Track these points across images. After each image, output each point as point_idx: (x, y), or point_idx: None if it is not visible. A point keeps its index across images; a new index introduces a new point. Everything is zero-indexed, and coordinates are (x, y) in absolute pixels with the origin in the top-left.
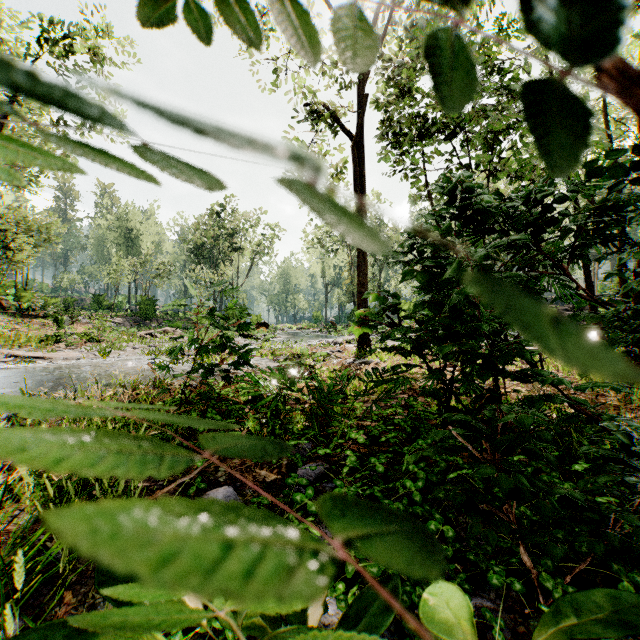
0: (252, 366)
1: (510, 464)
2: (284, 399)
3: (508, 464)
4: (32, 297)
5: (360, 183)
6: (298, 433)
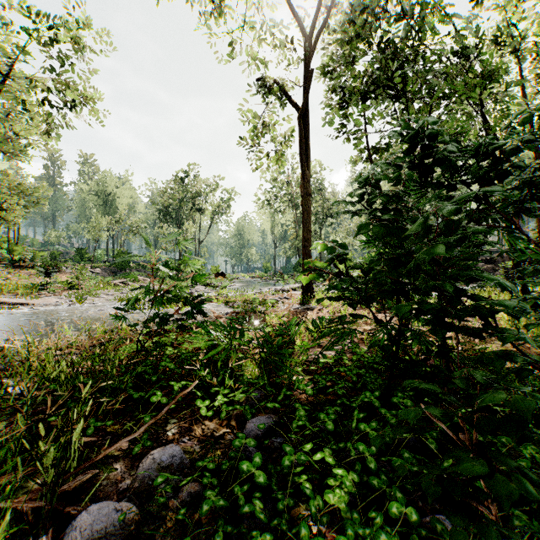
0: (205, 315)
1: (500, 456)
2: (234, 349)
3: (498, 456)
4: (23, 250)
5: (304, 151)
6: (248, 381)
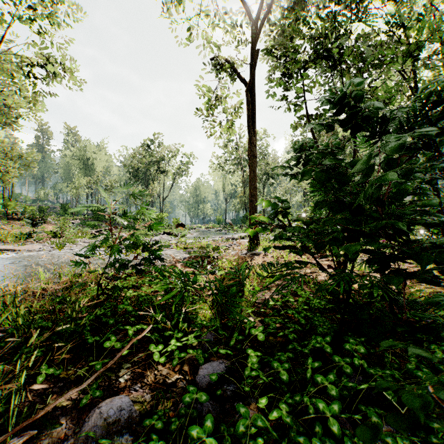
0: (162, 261)
1: None
2: (188, 292)
3: None
4: (15, 205)
5: (251, 120)
6: (201, 323)
